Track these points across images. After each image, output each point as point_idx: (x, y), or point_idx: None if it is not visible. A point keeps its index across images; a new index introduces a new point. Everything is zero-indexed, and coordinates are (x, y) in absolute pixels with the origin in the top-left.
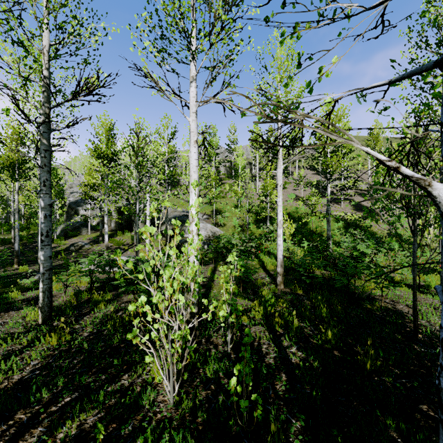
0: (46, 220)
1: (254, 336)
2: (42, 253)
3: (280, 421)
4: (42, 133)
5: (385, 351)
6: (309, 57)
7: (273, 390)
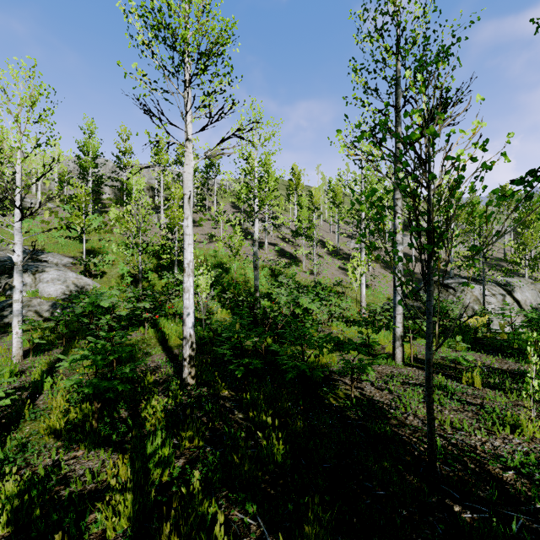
0: None
1: None
2: None
3: None
4: None
5: None
6: None
7: None
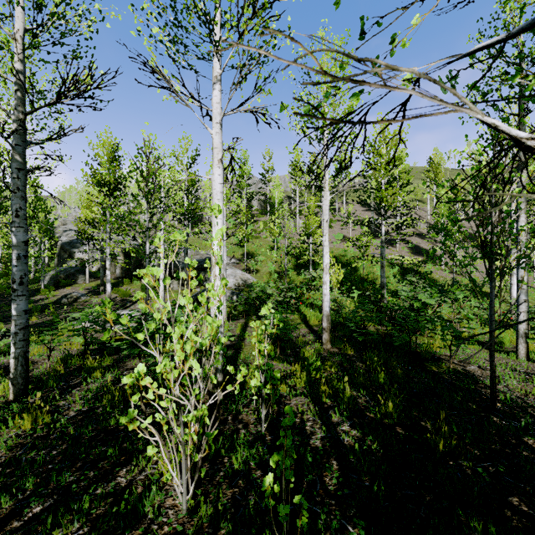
0: (20, 262)
1: (295, 410)
2: (14, 306)
3: (332, 529)
4: (14, 147)
5: (459, 426)
6: (376, 22)
7: (321, 484)
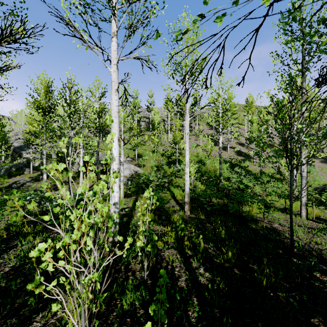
0: None
1: (168, 259)
2: None
3: None
4: None
5: (273, 266)
6: None
7: (186, 318)
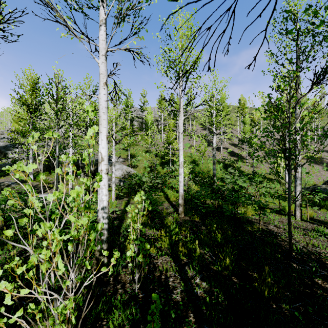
0: None
1: (161, 268)
2: None
3: None
4: None
5: (273, 273)
6: None
7: None
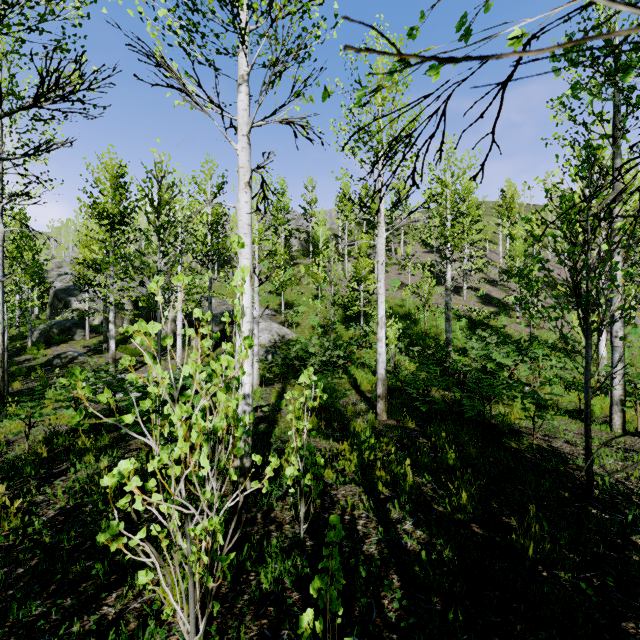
0: None
1: (344, 503)
2: None
3: None
4: None
5: (550, 522)
6: None
7: (378, 610)
